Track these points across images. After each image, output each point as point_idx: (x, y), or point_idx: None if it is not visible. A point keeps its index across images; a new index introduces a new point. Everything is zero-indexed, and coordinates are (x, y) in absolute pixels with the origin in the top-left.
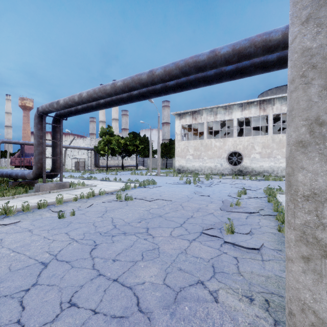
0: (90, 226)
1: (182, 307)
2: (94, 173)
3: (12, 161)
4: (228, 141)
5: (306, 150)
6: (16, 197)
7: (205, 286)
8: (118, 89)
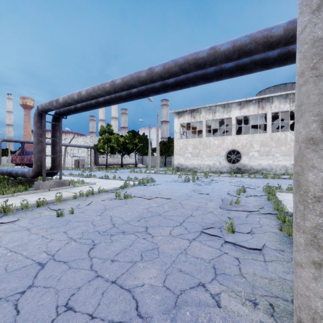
0: (88, 225)
1: (183, 312)
2: (94, 171)
3: (13, 159)
4: (227, 139)
5: (318, 148)
6: (15, 195)
7: (206, 289)
8: (117, 87)
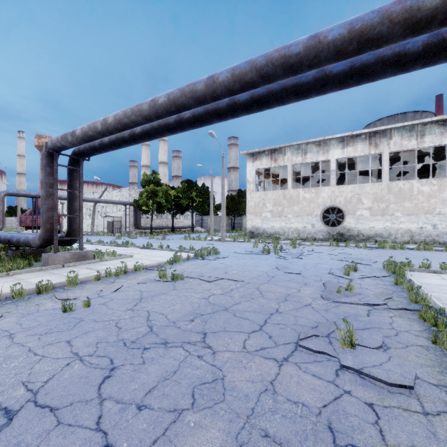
0: (110, 328)
1: None
2: (133, 237)
3: (22, 221)
4: (323, 192)
5: None
6: (11, 275)
7: None
8: (160, 108)
